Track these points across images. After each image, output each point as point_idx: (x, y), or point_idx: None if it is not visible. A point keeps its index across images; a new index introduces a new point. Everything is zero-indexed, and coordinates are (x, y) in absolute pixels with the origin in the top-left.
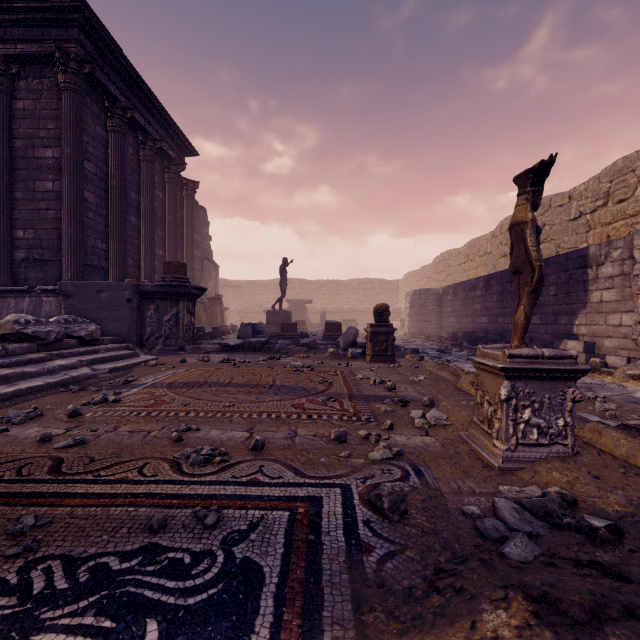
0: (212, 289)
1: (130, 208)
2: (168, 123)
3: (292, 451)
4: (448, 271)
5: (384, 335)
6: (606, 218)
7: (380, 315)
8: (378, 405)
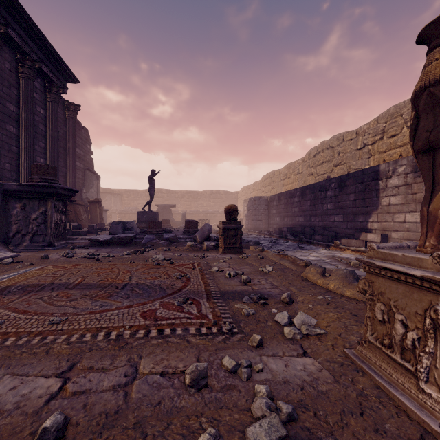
0: (94, 194)
1: (7, 118)
2: (48, 48)
3: (116, 435)
4: (272, 185)
5: (234, 230)
6: (383, 148)
7: (230, 214)
8: (238, 305)
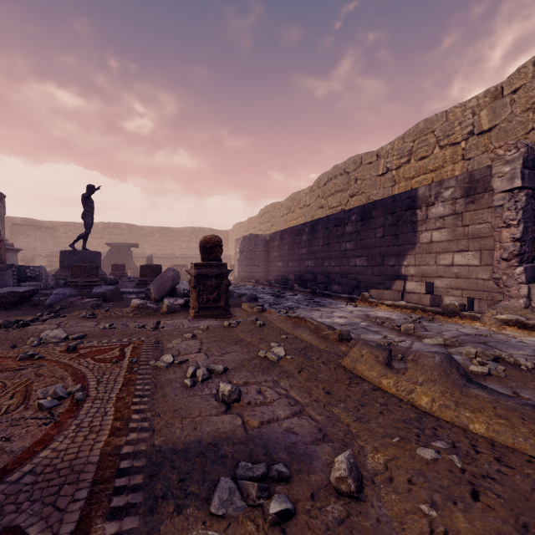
0: None
1: None
2: None
3: None
4: (272, 222)
5: (215, 279)
6: (410, 173)
7: (209, 251)
8: None
